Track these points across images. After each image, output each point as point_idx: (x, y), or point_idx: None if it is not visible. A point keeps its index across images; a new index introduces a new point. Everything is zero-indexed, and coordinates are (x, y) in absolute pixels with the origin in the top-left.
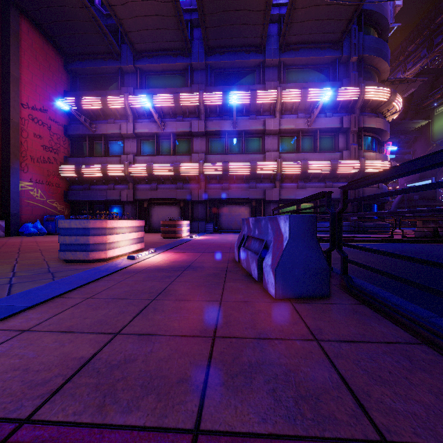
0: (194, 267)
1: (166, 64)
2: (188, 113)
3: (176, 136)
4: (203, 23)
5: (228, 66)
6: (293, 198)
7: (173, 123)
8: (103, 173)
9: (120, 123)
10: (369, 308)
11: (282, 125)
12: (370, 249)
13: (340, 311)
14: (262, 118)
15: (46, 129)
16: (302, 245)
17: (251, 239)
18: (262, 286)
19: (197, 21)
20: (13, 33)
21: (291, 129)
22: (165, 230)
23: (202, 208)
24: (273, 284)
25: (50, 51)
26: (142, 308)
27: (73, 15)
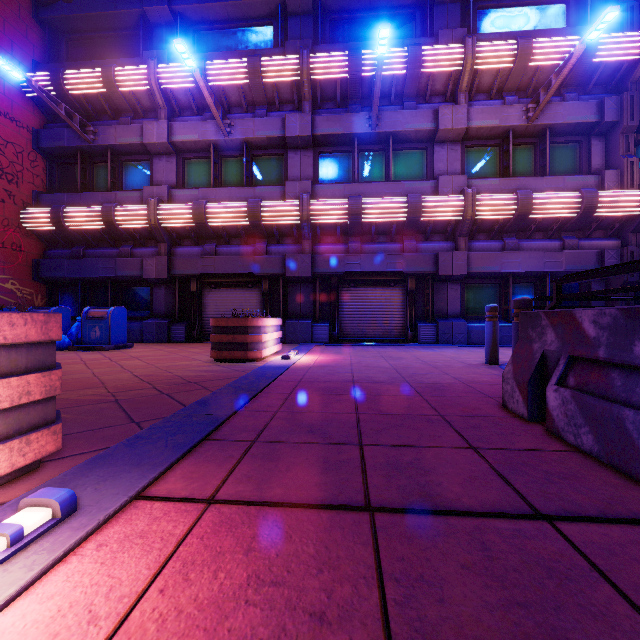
0: None
1: (233, 3)
2: (278, 101)
3: (254, 148)
4: None
5: (359, 4)
6: (495, 271)
7: (247, 121)
8: (106, 222)
9: (141, 123)
10: None
11: (473, 120)
12: None
13: None
14: (429, 107)
15: None
16: None
17: None
18: None
19: None
20: None
21: (491, 127)
22: (221, 342)
23: (306, 292)
24: None
25: None
26: None
27: None
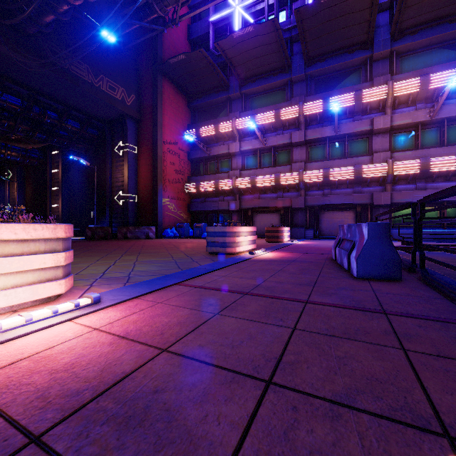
0: (298, 261)
1: (267, 84)
2: (288, 125)
3: (277, 148)
4: (303, 40)
5: (329, 71)
6: (409, 201)
7: (274, 137)
8: (216, 188)
9: (228, 144)
10: (428, 287)
11: (395, 121)
12: (434, 247)
13: (402, 286)
14: (369, 117)
15: (177, 157)
16: (377, 243)
17: (345, 241)
18: (350, 272)
19: (297, 36)
20: (159, 92)
21: (407, 123)
22: (269, 235)
23: (302, 214)
24: (355, 269)
25: (179, 96)
26: (272, 274)
27: (196, 66)
